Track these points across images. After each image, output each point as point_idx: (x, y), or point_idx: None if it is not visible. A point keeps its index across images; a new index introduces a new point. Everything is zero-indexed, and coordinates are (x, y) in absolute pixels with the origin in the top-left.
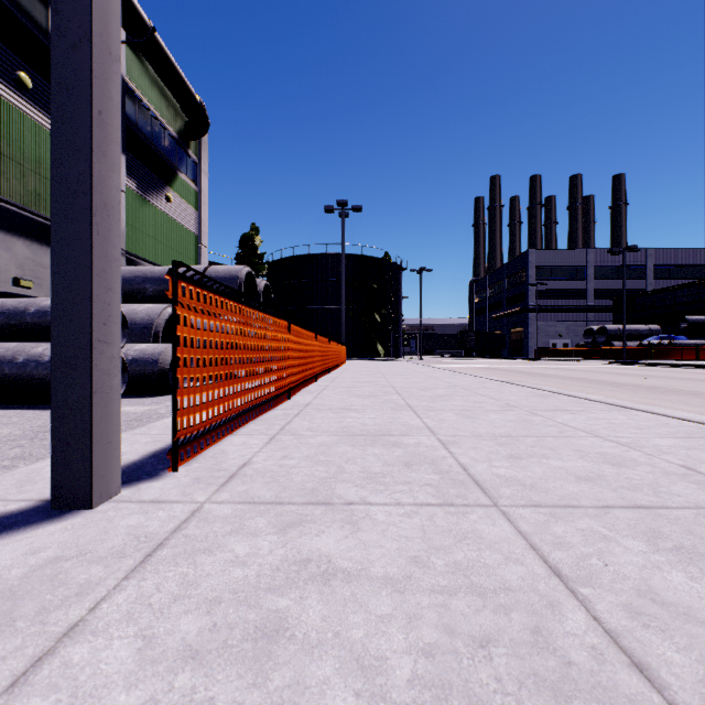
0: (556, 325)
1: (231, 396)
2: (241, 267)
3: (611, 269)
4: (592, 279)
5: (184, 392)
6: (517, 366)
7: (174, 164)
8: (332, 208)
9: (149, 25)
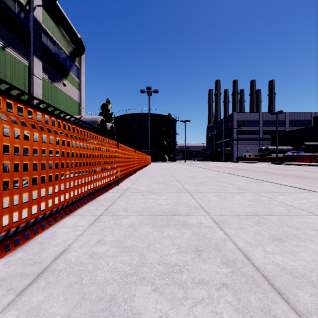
0: (246, 146)
1: (68, 189)
2: (98, 116)
3: (270, 121)
4: (261, 126)
5: (4, 194)
6: (230, 165)
7: (67, 68)
8: (144, 91)
9: None
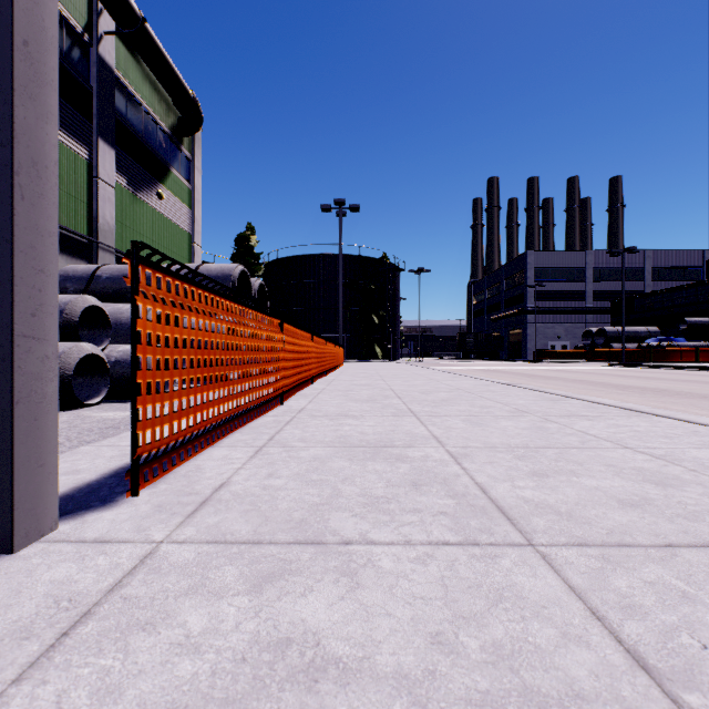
0: (555, 327)
1: (212, 402)
2: (235, 265)
3: (610, 271)
4: (590, 280)
5: (147, 400)
6: (516, 368)
7: (167, 161)
8: (329, 207)
9: (139, 15)
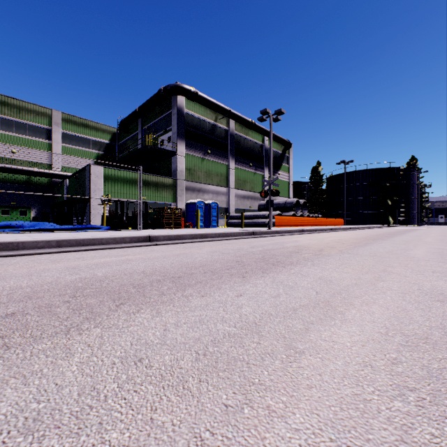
0: None
1: (280, 224)
2: (294, 199)
3: None
4: None
5: (275, 223)
6: None
7: (281, 162)
8: (339, 163)
9: (273, 134)
